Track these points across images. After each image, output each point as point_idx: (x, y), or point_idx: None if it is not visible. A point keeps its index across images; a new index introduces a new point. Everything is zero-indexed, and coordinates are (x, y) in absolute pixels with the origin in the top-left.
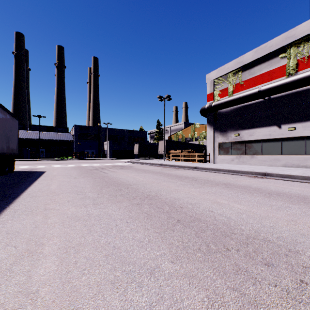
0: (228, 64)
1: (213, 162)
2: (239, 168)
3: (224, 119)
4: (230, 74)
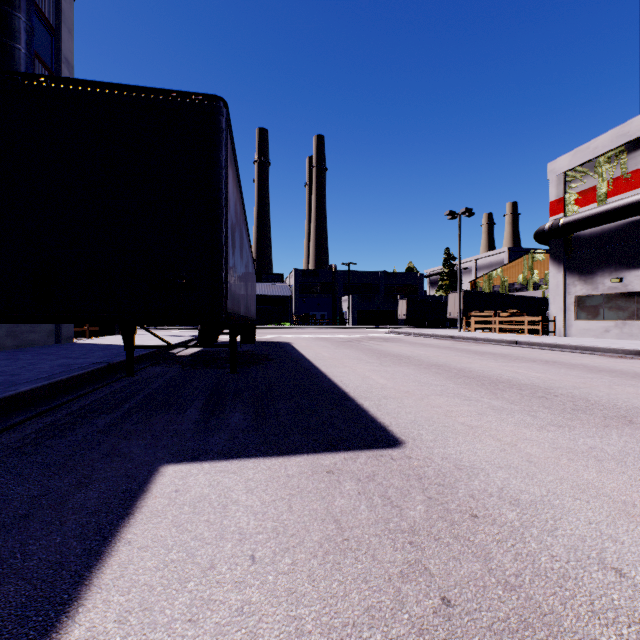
0: (597, 140)
1: (564, 336)
2: (603, 344)
3: (588, 250)
4: (600, 160)
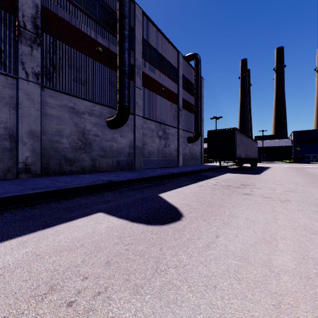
0: None
1: None
2: None
3: None
4: None
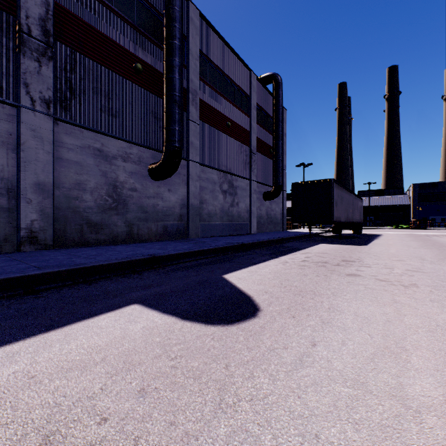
0: None
1: None
2: None
3: None
4: None
